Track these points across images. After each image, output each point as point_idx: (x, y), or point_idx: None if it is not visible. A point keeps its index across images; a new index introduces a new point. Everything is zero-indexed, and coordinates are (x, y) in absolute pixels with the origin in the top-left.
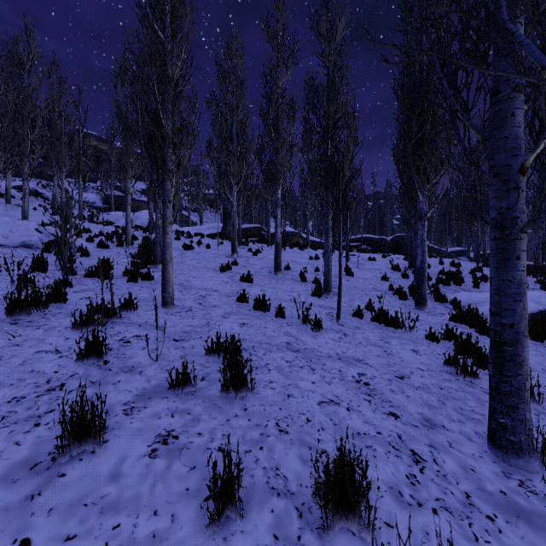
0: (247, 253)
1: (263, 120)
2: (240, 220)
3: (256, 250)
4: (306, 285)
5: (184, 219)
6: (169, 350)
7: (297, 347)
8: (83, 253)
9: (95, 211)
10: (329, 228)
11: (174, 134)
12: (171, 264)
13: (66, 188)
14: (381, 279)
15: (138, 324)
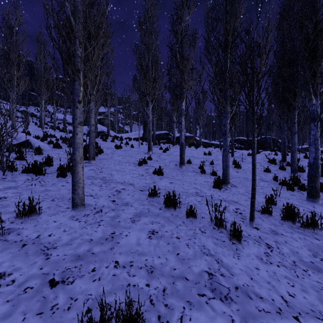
0: (159, 151)
1: (170, 50)
2: (154, 128)
3: (165, 148)
4: (206, 176)
5: (121, 129)
6: (22, 322)
7: (224, 285)
8: (37, 152)
9: (67, 125)
10: (227, 130)
11: (79, 26)
12: (80, 165)
13: (52, 112)
14: (264, 171)
15: (22, 243)
